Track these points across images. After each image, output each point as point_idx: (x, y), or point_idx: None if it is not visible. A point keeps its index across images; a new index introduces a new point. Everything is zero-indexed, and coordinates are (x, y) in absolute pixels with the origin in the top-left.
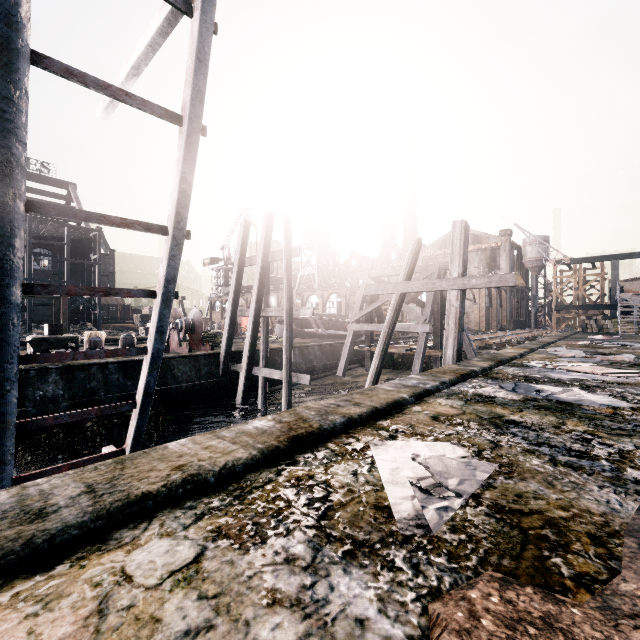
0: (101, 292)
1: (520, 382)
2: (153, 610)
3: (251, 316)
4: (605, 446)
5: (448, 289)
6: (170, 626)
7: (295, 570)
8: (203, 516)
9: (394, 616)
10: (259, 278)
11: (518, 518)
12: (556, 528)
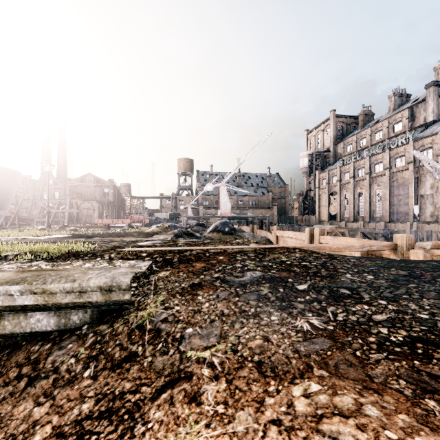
0: None
1: None
2: None
3: None
4: None
5: (66, 211)
6: None
7: None
8: None
9: None
10: None
11: None
12: None
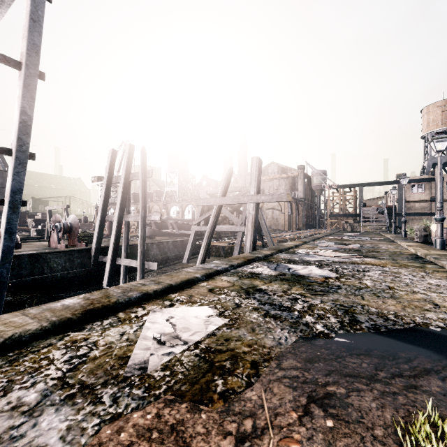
0: None
1: (281, 263)
2: None
3: (115, 220)
4: (304, 302)
5: (248, 202)
6: None
7: (14, 415)
8: None
9: (70, 440)
10: (122, 192)
11: (215, 355)
12: (235, 359)
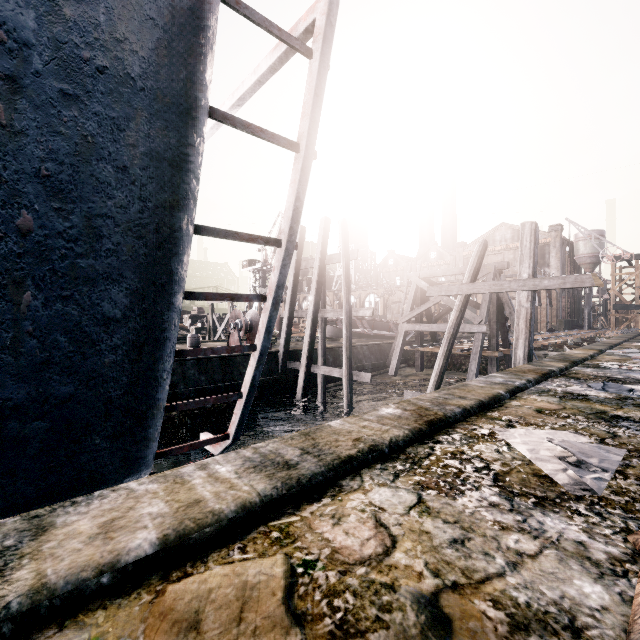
0: (228, 297)
1: (608, 382)
2: (418, 527)
3: (309, 317)
4: None
5: (518, 290)
6: (439, 536)
7: (503, 511)
8: (398, 475)
9: (603, 541)
10: (317, 280)
11: None
12: None
